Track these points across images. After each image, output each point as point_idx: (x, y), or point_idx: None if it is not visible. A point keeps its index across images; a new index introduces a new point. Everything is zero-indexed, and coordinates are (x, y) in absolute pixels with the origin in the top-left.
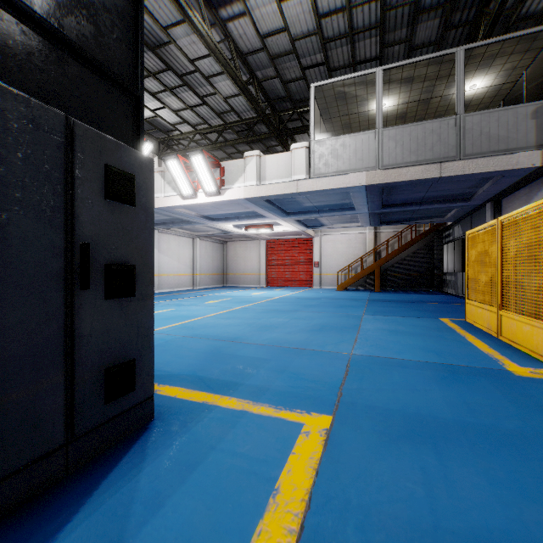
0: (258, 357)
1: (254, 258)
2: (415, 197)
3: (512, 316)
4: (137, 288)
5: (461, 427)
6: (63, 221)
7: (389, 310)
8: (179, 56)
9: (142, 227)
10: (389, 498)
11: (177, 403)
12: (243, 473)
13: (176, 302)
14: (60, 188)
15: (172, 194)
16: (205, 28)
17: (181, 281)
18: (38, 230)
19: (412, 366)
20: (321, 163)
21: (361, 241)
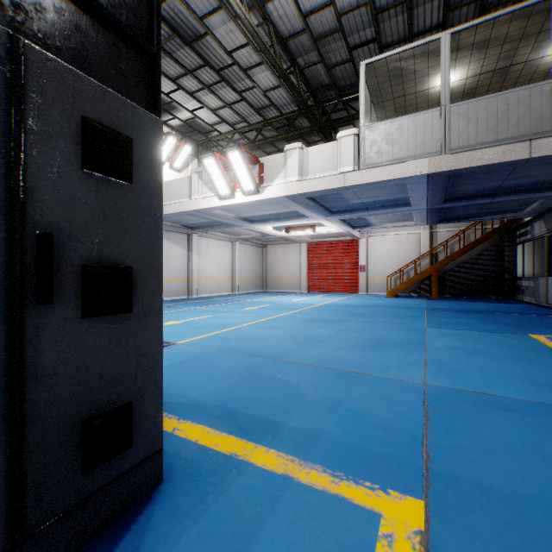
0: (303, 383)
1: (295, 262)
2: (487, 187)
3: None
4: (136, 299)
5: None
6: (3, 196)
7: (457, 323)
8: (216, 49)
9: (144, 214)
10: None
11: (197, 453)
12: None
13: (213, 308)
14: None
15: (209, 195)
16: (242, 10)
17: (220, 286)
18: None
19: (522, 410)
20: (372, 151)
21: (413, 242)
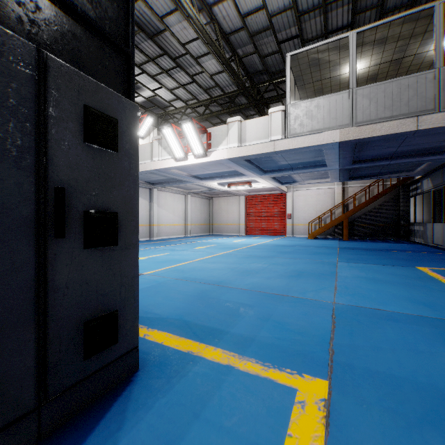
0: (241, 302)
1: (235, 211)
2: (386, 152)
3: None
4: (120, 236)
5: None
6: (33, 162)
7: (362, 258)
8: (173, 41)
9: (126, 174)
10: None
11: (163, 351)
12: None
13: (170, 247)
14: (30, 126)
15: (167, 158)
16: (194, 12)
17: (176, 230)
18: (2, 171)
19: (405, 321)
20: (296, 124)
21: (329, 195)
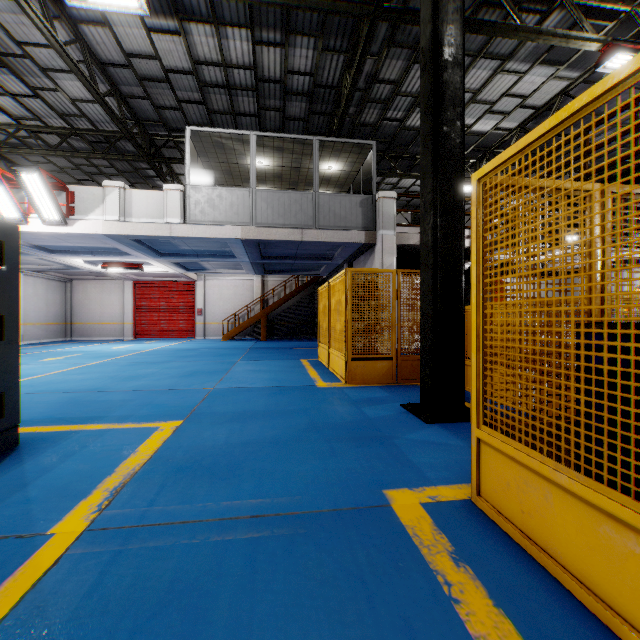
0: (123, 399)
1: (116, 303)
2: (289, 252)
3: (333, 352)
4: (7, 333)
5: (264, 412)
6: None
7: (264, 356)
8: None
9: (11, 284)
10: (206, 441)
11: (41, 434)
12: (112, 450)
13: None
14: None
15: None
16: (47, 25)
17: None
18: None
19: (256, 390)
20: (197, 210)
21: (249, 288)
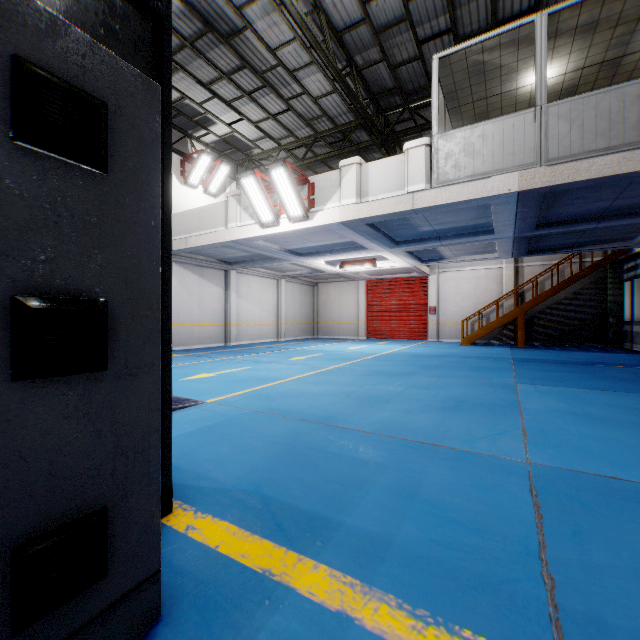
0: (364, 459)
1: (352, 303)
2: (592, 209)
3: None
4: (115, 350)
5: None
6: None
7: (555, 377)
8: (257, 47)
9: (129, 221)
10: None
11: (216, 569)
12: None
13: (254, 358)
14: None
15: (249, 223)
16: None
17: (264, 331)
18: None
19: None
20: (448, 165)
21: (494, 279)
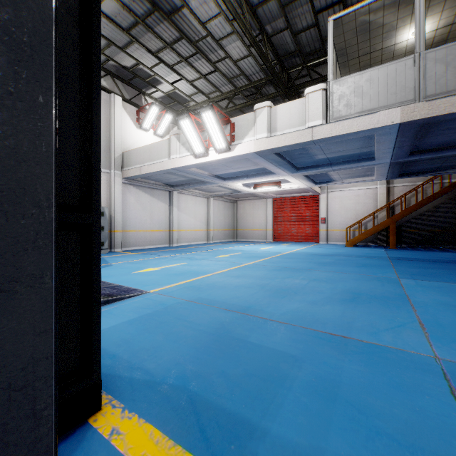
0: (281, 351)
1: (262, 215)
2: None
3: None
4: None
5: None
6: None
7: (430, 273)
8: (192, 21)
9: (1, 90)
10: None
11: None
12: None
13: (189, 255)
14: None
15: (186, 154)
16: None
17: (197, 236)
18: None
19: None
20: (341, 104)
21: (371, 196)
